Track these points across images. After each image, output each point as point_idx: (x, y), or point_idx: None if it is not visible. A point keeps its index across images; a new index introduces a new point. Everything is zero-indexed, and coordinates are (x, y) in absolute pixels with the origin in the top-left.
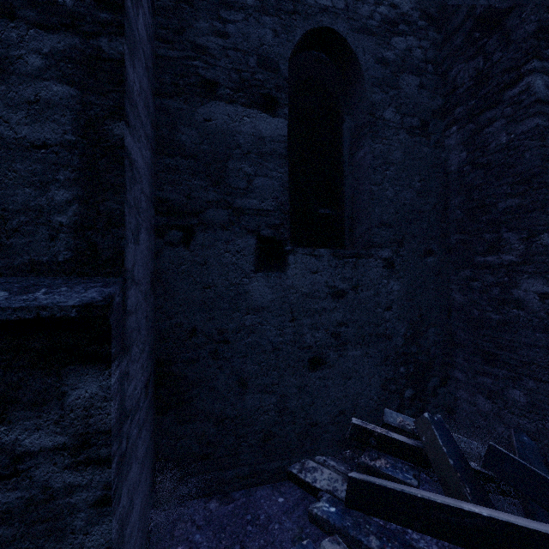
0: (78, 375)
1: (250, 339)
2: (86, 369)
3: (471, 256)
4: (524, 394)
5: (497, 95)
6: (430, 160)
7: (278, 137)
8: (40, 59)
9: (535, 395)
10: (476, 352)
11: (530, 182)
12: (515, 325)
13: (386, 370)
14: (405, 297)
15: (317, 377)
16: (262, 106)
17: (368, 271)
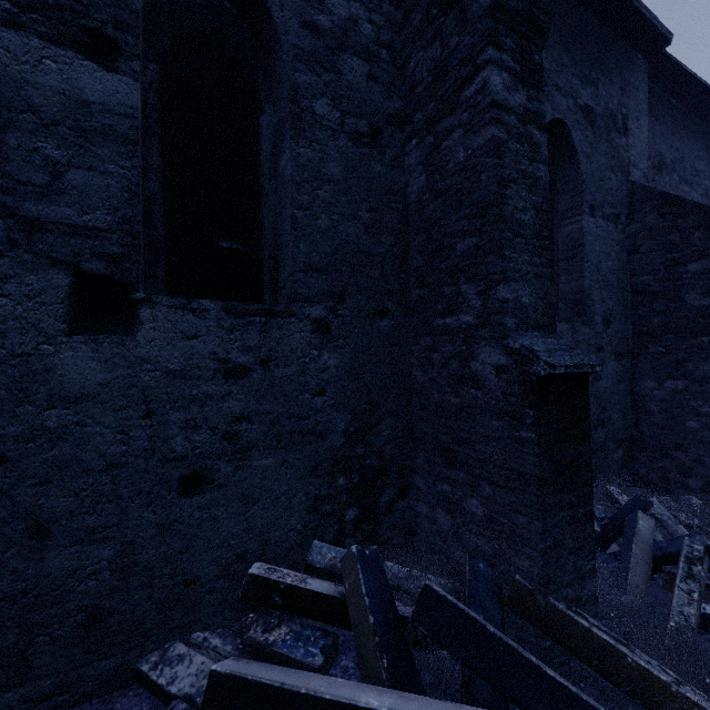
0: None
1: (58, 451)
2: None
3: (431, 317)
4: (482, 504)
5: (455, 96)
6: (384, 184)
7: (119, 107)
8: None
9: (492, 506)
10: (436, 449)
11: (487, 214)
12: (474, 411)
13: (317, 483)
14: (347, 375)
15: (197, 506)
16: (86, 48)
17: (288, 337)
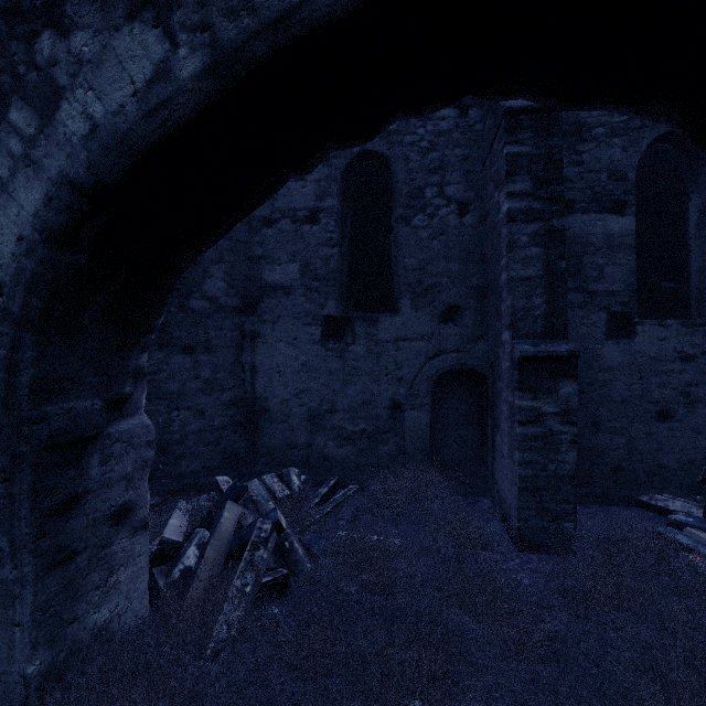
0: (563, 382)
1: (602, 391)
2: (567, 380)
3: None
4: None
5: None
6: None
7: (626, 232)
8: (526, 238)
9: None
10: None
11: None
12: None
13: None
14: None
15: (665, 428)
16: (612, 210)
17: None
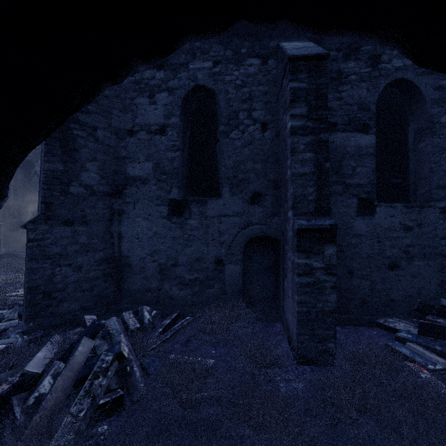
0: (327, 246)
1: (354, 250)
2: (329, 245)
3: None
4: None
5: None
6: None
7: (369, 145)
8: (303, 146)
9: None
10: None
11: None
12: None
13: (442, 275)
14: None
15: (394, 274)
16: (361, 130)
17: (428, 215)
